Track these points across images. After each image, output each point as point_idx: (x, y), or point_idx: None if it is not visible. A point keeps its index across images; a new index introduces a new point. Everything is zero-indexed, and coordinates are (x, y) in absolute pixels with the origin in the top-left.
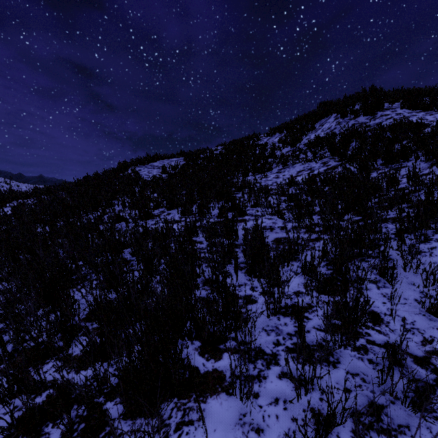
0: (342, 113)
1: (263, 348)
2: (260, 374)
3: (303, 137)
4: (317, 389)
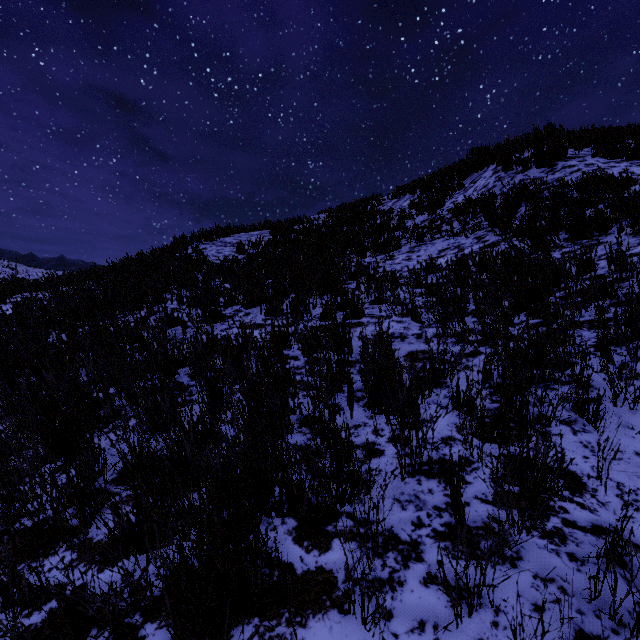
0: (505, 163)
1: (397, 531)
2: (393, 577)
3: (446, 199)
4: (487, 605)
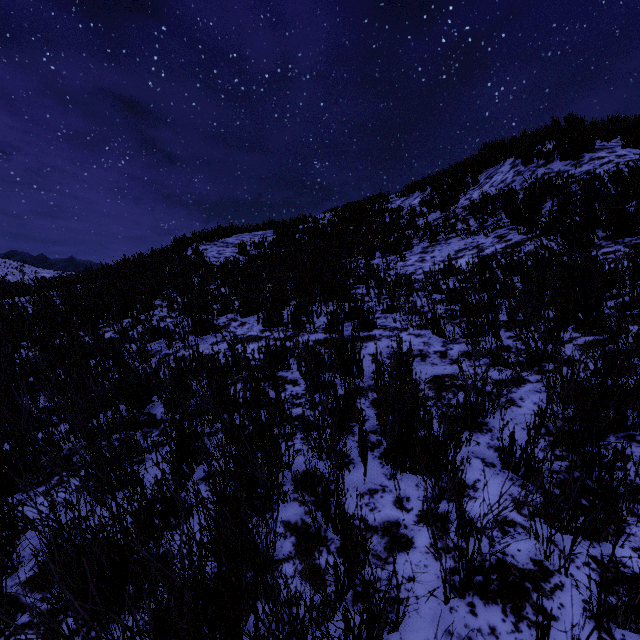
0: (524, 156)
1: None
2: None
3: (460, 196)
4: None
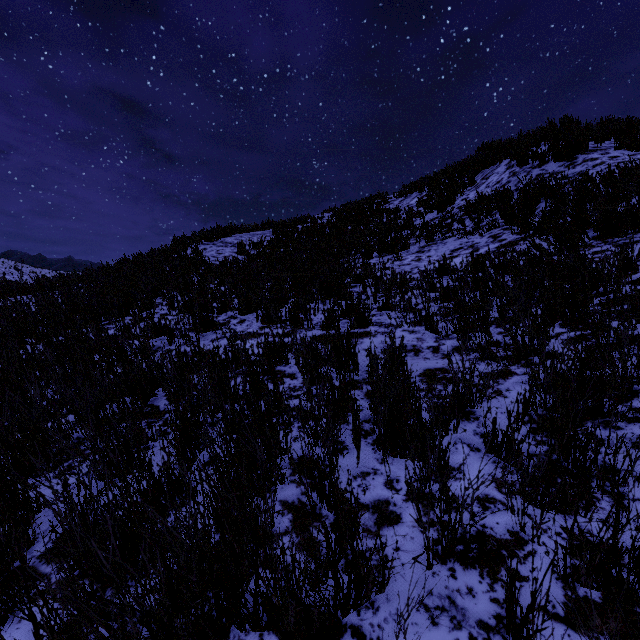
0: (520, 158)
1: None
2: None
3: (456, 196)
4: None
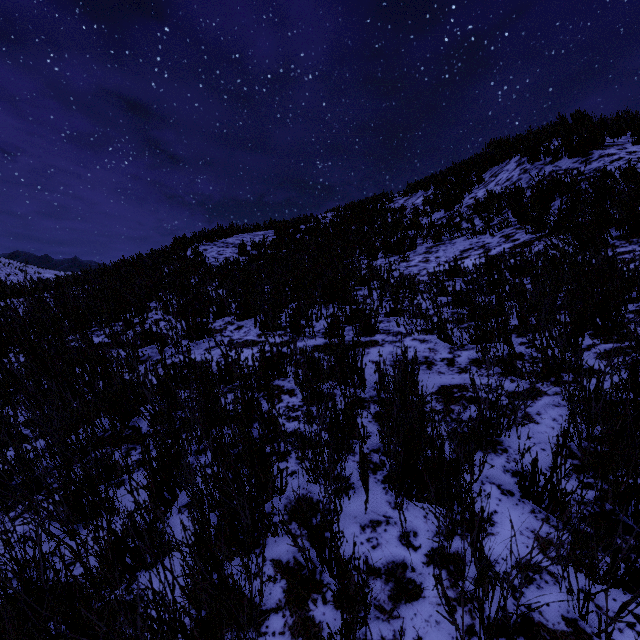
0: (531, 154)
1: None
2: None
3: (464, 195)
4: None
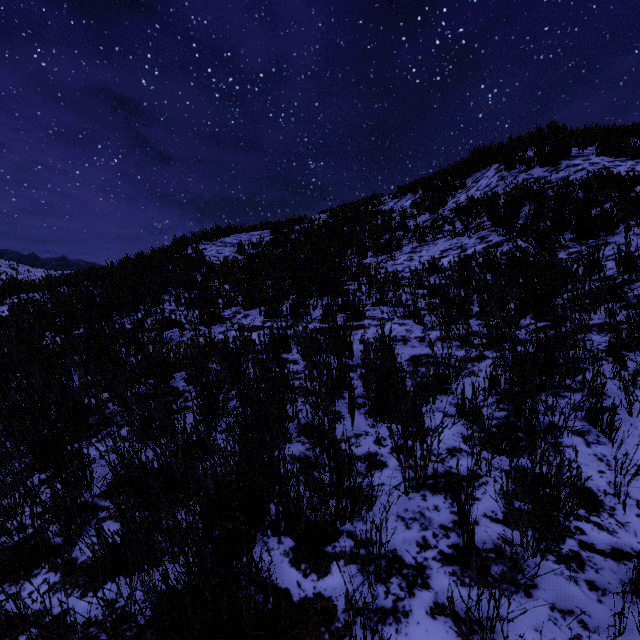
0: (507, 163)
1: (401, 552)
2: (397, 607)
3: (448, 199)
4: None
